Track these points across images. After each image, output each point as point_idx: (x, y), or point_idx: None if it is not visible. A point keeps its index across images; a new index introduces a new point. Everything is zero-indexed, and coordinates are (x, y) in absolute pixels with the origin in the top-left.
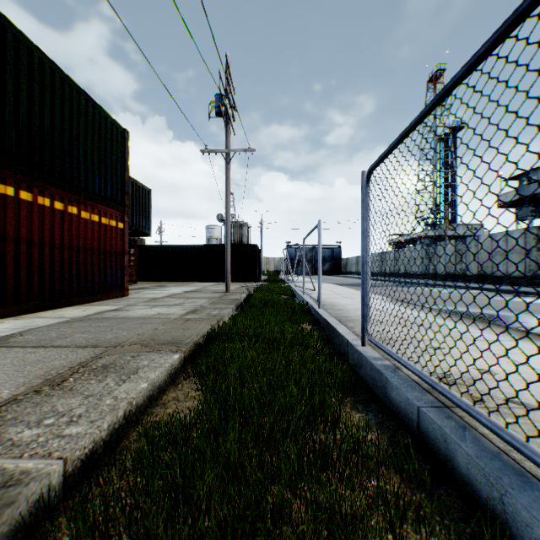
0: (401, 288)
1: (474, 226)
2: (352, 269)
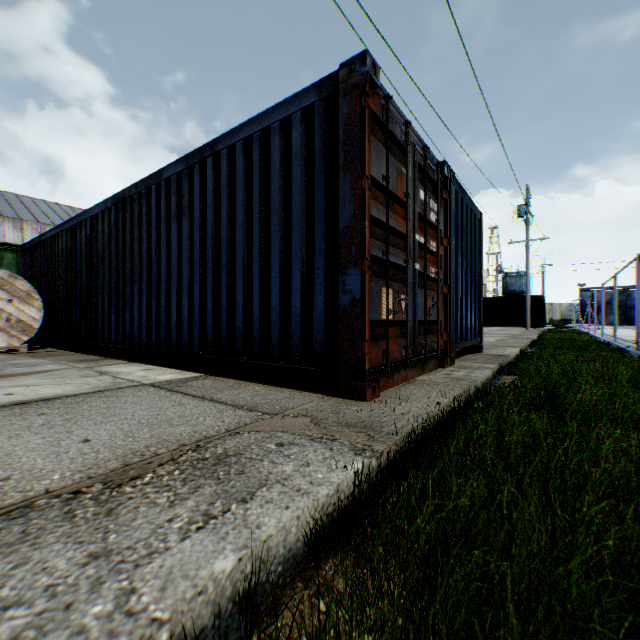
0: None
1: None
2: None
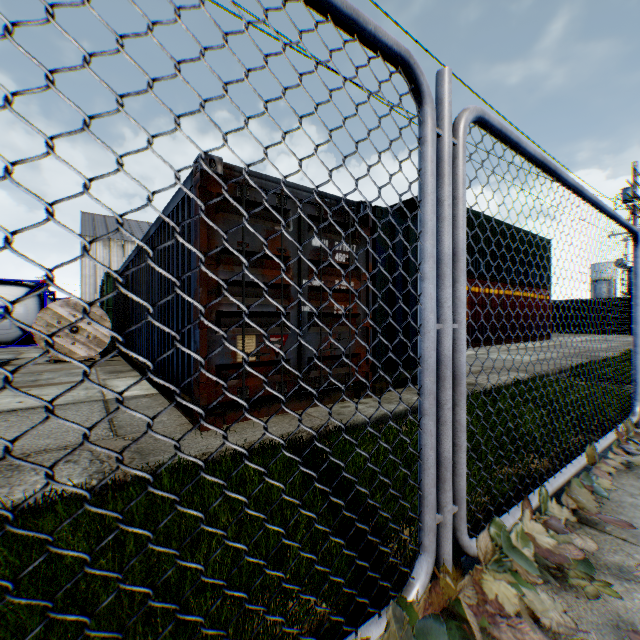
0: None
1: None
2: None
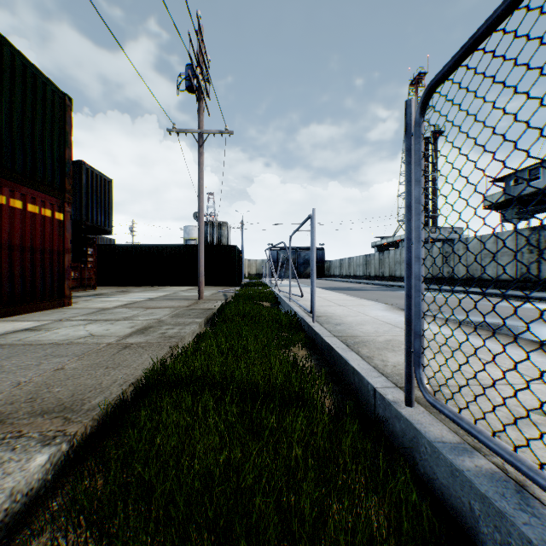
0: (392, 293)
1: (455, 229)
2: (335, 272)
